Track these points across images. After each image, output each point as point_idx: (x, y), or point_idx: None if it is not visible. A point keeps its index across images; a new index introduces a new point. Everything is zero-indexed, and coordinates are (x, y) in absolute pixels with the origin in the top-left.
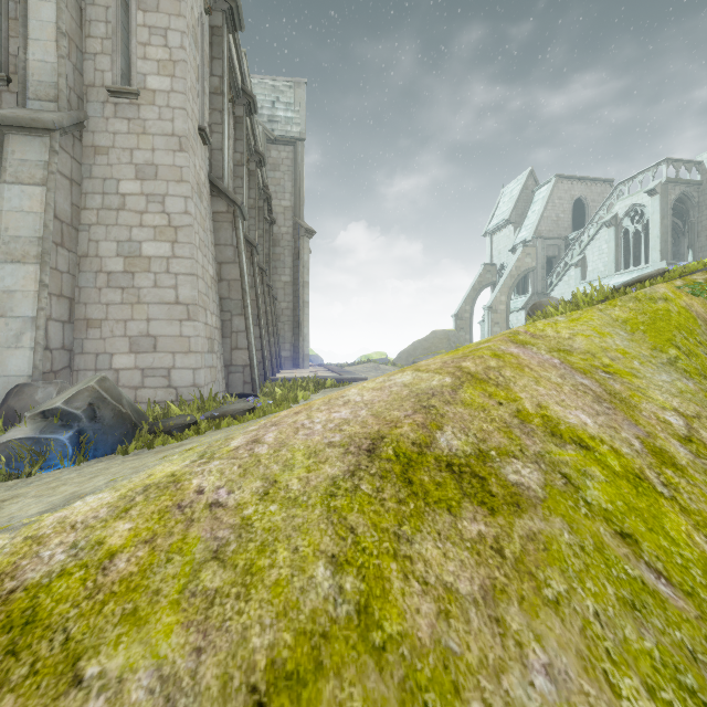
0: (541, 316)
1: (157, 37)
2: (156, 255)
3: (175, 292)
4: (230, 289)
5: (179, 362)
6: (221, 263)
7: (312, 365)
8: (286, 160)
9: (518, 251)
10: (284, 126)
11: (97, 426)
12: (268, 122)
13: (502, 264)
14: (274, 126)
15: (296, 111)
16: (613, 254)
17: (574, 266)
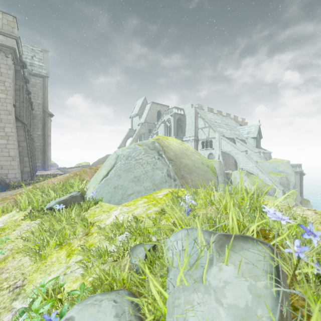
0: None
1: (1, 83)
2: (2, 143)
3: (8, 153)
4: (23, 149)
5: (10, 172)
6: (19, 141)
7: (52, 168)
8: (39, 84)
9: (139, 126)
10: (38, 69)
11: (2, 186)
12: (30, 65)
13: (135, 129)
14: (33, 68)
15: (44, 63)
16: (164, 132)
17: (155, 134)
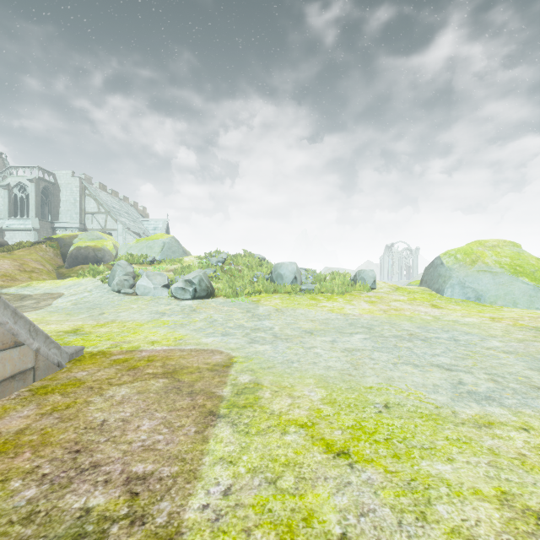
0: (11, 248)
1: None
2: None
3: None
4: None
5: None
6: None
7: None
8: None
9: None
10: None
11: None
12: None
13: None
14: None
15: None
16: (8, 206)
17: None
